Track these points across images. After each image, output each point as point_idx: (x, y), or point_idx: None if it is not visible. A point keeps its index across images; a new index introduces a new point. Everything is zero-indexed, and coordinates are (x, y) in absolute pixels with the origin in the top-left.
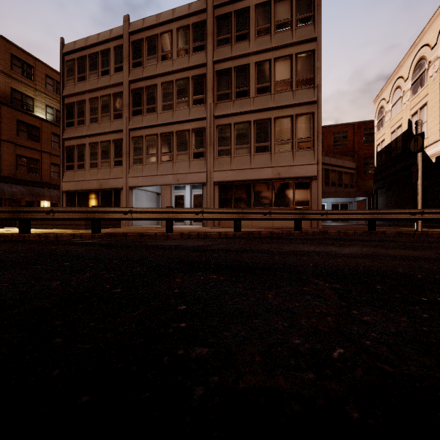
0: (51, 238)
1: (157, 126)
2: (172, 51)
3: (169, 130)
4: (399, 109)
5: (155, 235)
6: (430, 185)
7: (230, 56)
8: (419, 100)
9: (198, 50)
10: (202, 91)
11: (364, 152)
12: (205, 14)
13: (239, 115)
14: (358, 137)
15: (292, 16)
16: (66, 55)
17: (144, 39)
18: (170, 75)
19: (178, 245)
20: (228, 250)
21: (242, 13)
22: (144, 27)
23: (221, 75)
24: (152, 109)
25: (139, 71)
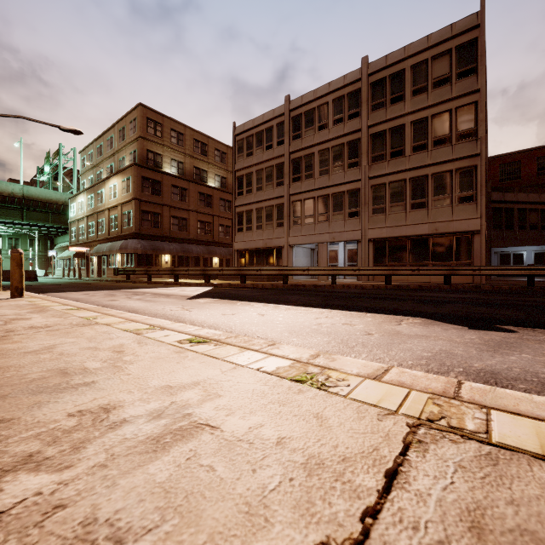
0: (259, 286)
1: (315, 190)
2: (328, 121)
3: (325, 193)
4: None
5: (324, 286)
6: None
7: (385, 120)
8: None
9: (353, 117)
10: (357, 154)
11: None
12: (359, 83)
13: (394, 174)
14: None
15: (451, 71)
16: (237, 136)
17: (303, 114)
18: (326, 143)
19: (345, 291)
20: (377, 294)
21: (397, 76)
22: (302, 103)
23: (376, 138)
24: (310, 175)
25: (298, 142)
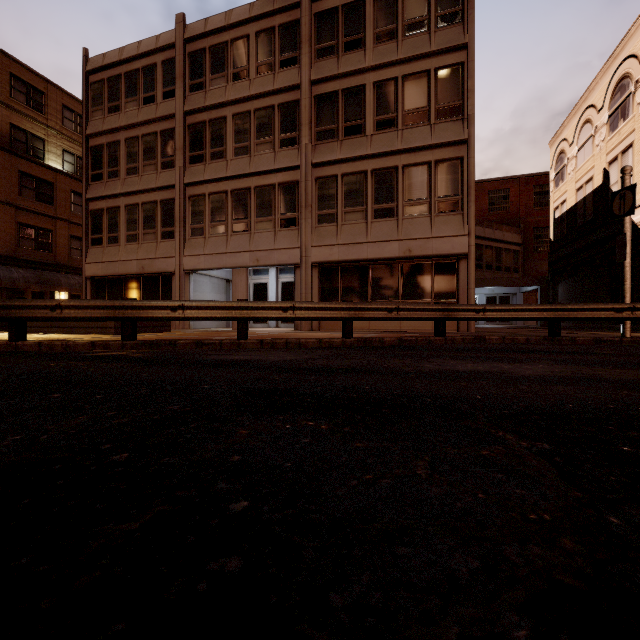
0: (57, 348)
1: (227, 179)
2: (249, 66)
3: (244, 186)
4: (589, 154)
5: (219, 343)
6: (637, 267)
7: (336, 73)
8: (621, 139)
9: (288, 65)
10: (294, 126)
11: (533, 220)
12: (298, 11)
13: (350, 163)
14: (525, 198)
15: (430, 12)
16: (91, 74)
17: (207, 49)
18: (246, 103)
19: (253, 361)
20: (334, 369)
21: (354, 8)
22: (206, 30)
23: (323, 102)
24: (220, 154)
25: (199, 97)
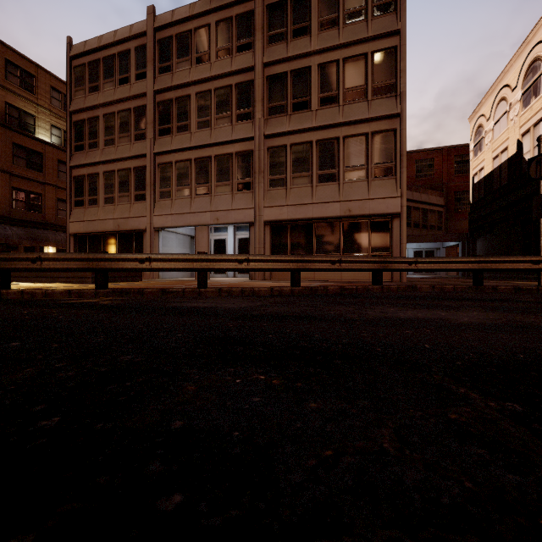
0: (38, 295)
1: (191, 149)
2: (210, 51)
3: (206, 155)
4: (504, 127)
5: (182, 292)
6: None
7: (285, 57)
8: (533, 113)
9: (243, 50)
10: (249, 102)
11: (454, 185)
12: (252, 3)
13: (297, 134)
14: (447, 166)
15: (367, 3)
16: (74, 59)
17: (174, 37)
18: (208, 83)
19: (211, 308)
20: (284, 316)
21: None
22: (173, 20)
23: (274, 81)
24: (185, 127)
25: (167, 78)
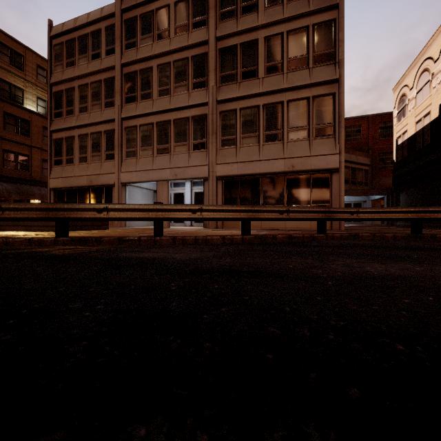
0: None
1: (153, 114)
2: (170, 28)
3: (166, 119)
4: (427, 95)
5: (138, 240)
6: None
7: (236, 31)
8: None
9: (198, 26)
10: (203, 72)
11: (379, 147)
12: None
13: (246, 99)
14: (373, 131)
15: None
16: (54, 38)
17: (138, 16)
18: (167, 56)
19: (159, 259)
20: (239, 272)
21: None
22: (137, 2)
23: (225, 53)
24: (147, 95)
25: (132, 52)
